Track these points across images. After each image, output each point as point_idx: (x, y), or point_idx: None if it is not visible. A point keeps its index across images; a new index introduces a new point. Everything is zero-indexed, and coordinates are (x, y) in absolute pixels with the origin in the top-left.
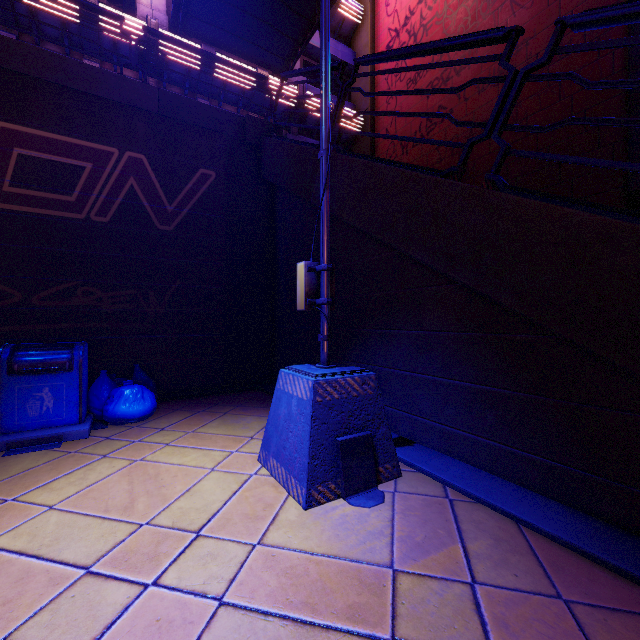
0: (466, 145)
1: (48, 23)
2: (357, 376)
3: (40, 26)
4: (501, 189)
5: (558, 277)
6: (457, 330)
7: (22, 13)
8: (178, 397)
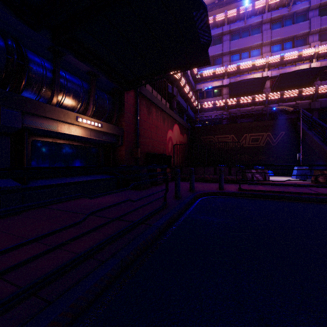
0: (323, 138)
1: (254, 116)
2: (304, 167)
3: (243, 104)
4: (325, 145)
5: (325, 156)
6: (324, 162)
7: (241, 104)
8: (276, 175)
